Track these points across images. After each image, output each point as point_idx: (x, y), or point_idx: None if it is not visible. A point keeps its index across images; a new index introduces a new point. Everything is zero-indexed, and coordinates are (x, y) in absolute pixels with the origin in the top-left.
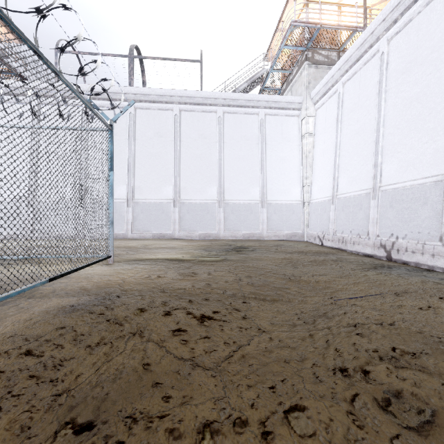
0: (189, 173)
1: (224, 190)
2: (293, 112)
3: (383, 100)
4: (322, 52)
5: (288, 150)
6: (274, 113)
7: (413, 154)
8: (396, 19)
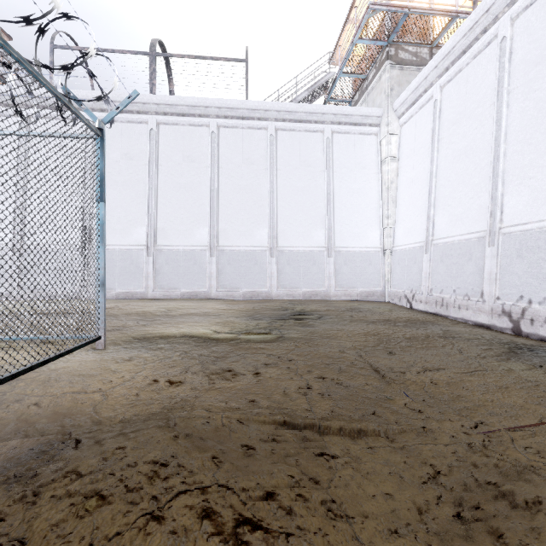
0: (231, 211)
1: (277, 233)
2: (370, 128)
3: (504, 105)
4: (409, 48)
5: (363, 179)
6: (344, 130)
7: None
8: None
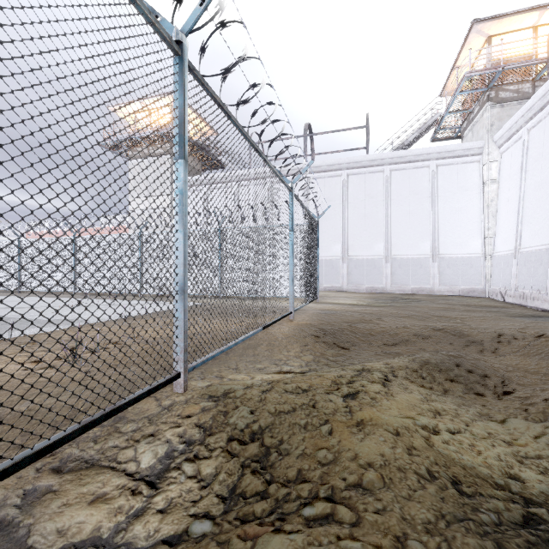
0: (356, 232)
1: (391, 246)
2: (472, 158)
3: None
4: (509, 87)
5: (465, 200)
6: (448, 163)
7: None
8: None
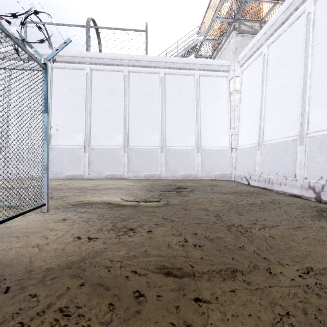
0: (136, 124)
1: (165, 138)
2: (223, 73)
3: (310, 55)
4: (247, 23)
5: (218, 105)
6: (207, 74)
7: None
8: None
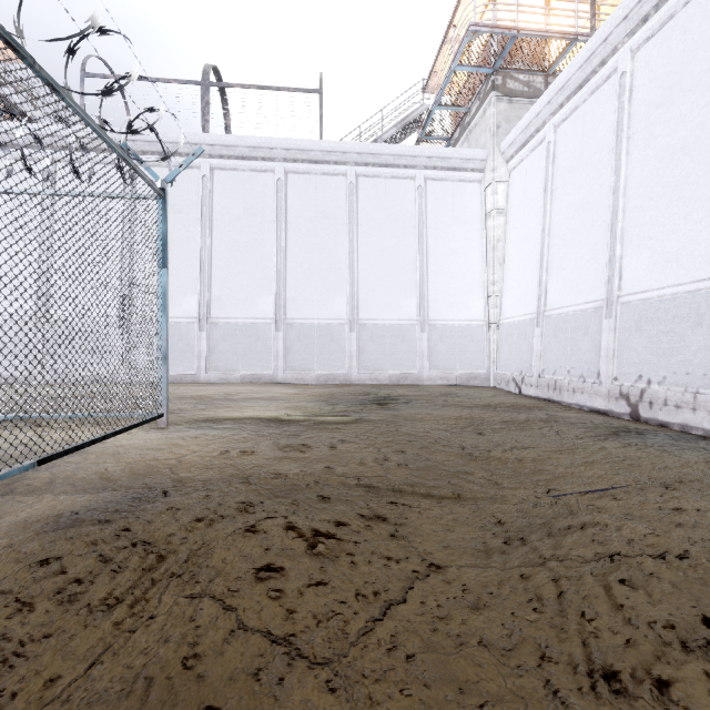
0: (301, 276)
1: (358, 303)
2: (472, 174)
3: (624, 153)
4: (519, 76)
5: (463, 237)
6: (440, 177)
7: (677, 241)
8: (646, 16)
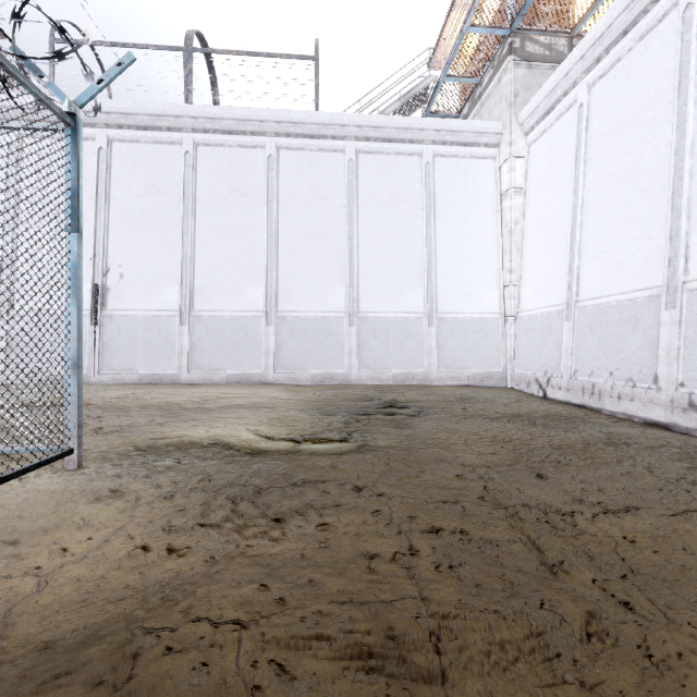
0: (295, 263)
1: (358, 294)
2: (486, 150)
3: (691, 102)
4: (539, 38)
5: (476, 220)
6: (450, 153)
7: None
8: None
